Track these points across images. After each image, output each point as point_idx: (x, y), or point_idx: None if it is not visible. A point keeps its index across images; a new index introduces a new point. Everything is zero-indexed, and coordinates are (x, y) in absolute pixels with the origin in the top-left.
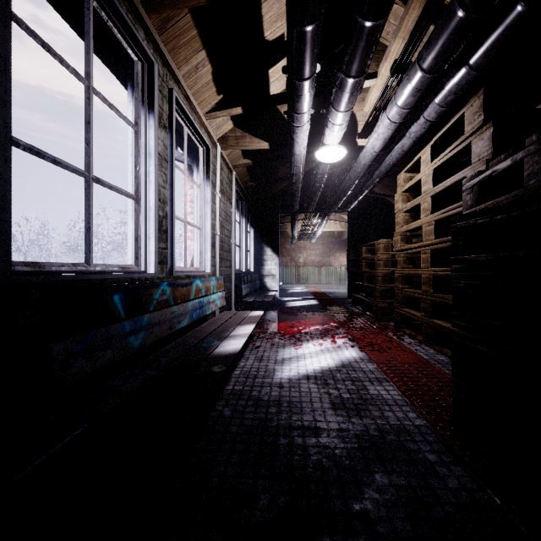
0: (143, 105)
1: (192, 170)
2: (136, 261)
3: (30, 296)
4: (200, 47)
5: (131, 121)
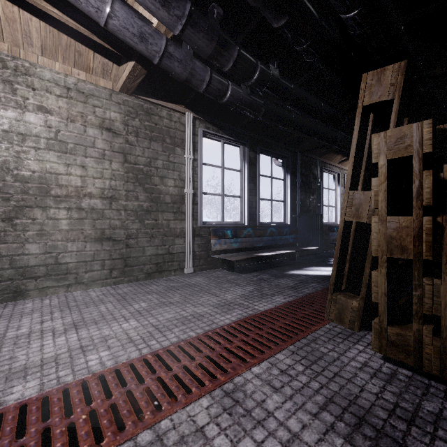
0: (337, 184)
1: None
2: (335, 221)
3: (324, 227)
4: None
5: (334, 188)
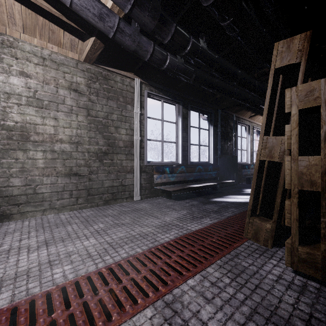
0: (247, 133)
1: (258, 134)
2: (246, 161)
3: (238, 165)
4: (259, 116)
5: (245, 136)
